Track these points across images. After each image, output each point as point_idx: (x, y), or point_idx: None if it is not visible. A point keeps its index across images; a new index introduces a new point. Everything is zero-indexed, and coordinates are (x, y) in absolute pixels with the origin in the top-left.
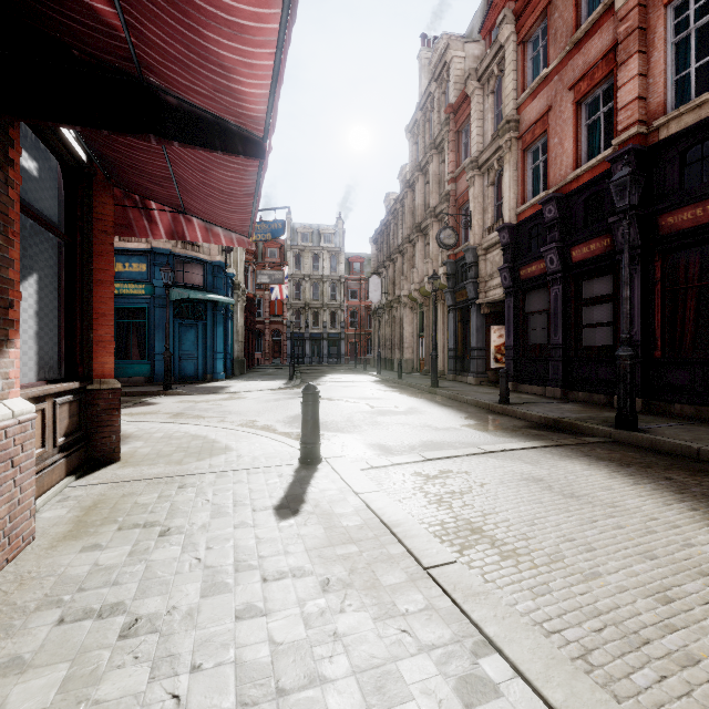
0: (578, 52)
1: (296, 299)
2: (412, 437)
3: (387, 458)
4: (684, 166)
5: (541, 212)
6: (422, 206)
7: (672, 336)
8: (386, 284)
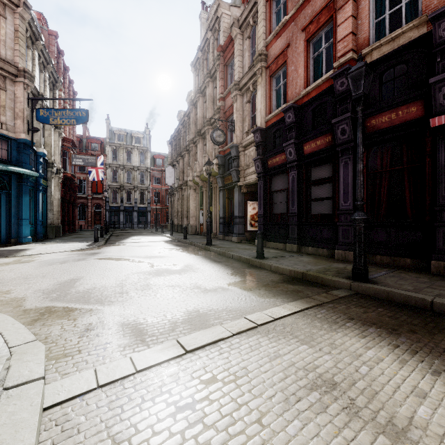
0: (308, 4)
1: (113, 182)
2: (178, 305)
3: (131, 354)
4: (382, 84)
5: (282, 119)
6: (202, 118)
7: (372, 206)
8: (178, 173)
